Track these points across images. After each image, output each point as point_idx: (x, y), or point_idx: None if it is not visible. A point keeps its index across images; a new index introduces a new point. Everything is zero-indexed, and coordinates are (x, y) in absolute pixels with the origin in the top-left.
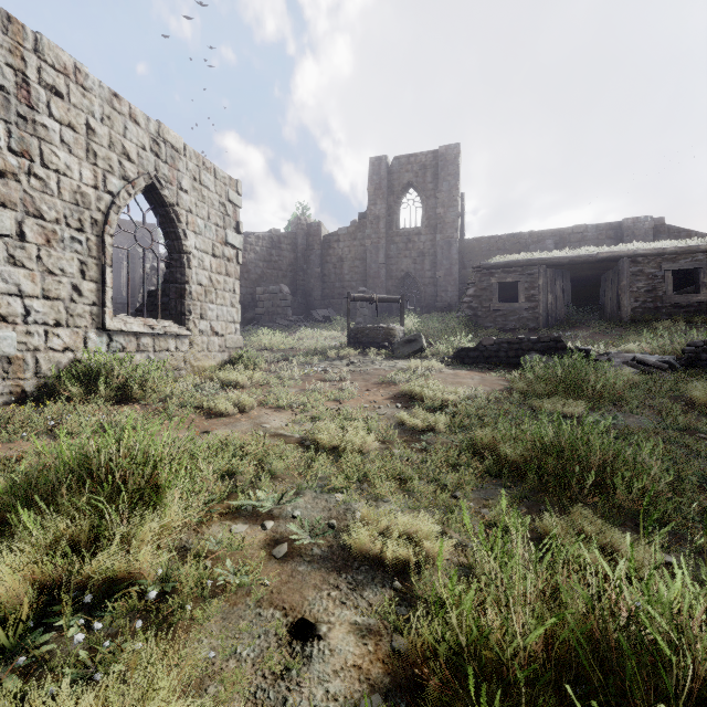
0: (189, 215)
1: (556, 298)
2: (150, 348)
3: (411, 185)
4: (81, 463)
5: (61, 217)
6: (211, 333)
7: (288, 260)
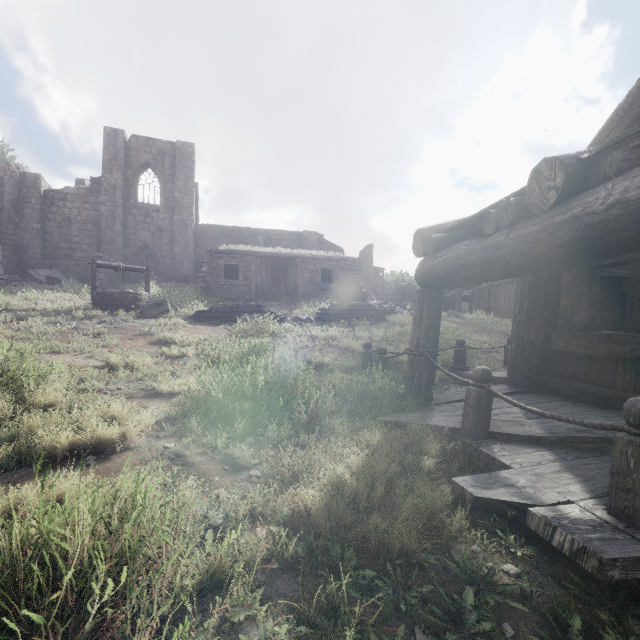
0: None
1: (262, 279)
2: None
3: (150, 165)
4: None
5: None
6: None
7: None
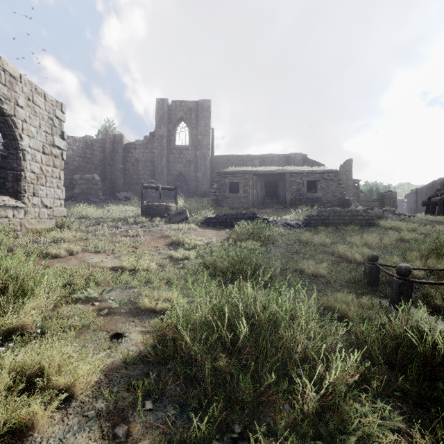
0: (24, 124)
1: (257, 192)
2: None
3: (183, 119)
4: None
5: None
6: (42, 205)
7: (99, 157)
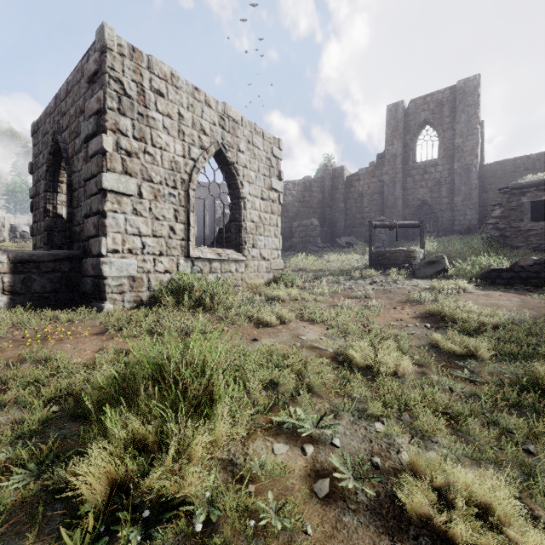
0: (244, 170)
1: None
2: (218, 270)
3: (427, 122)
4: (156, 368)
5: (163, 179)
6: (260, 258)
7: (317, 199)
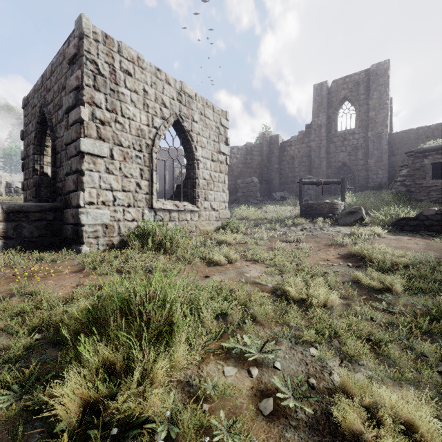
0: (198, 137)
1: None
2: (176, 219)
3: (346, 98)
4: (124, 302)
5: (131, 144)
6: (211, 209)
7: (257, 161)
